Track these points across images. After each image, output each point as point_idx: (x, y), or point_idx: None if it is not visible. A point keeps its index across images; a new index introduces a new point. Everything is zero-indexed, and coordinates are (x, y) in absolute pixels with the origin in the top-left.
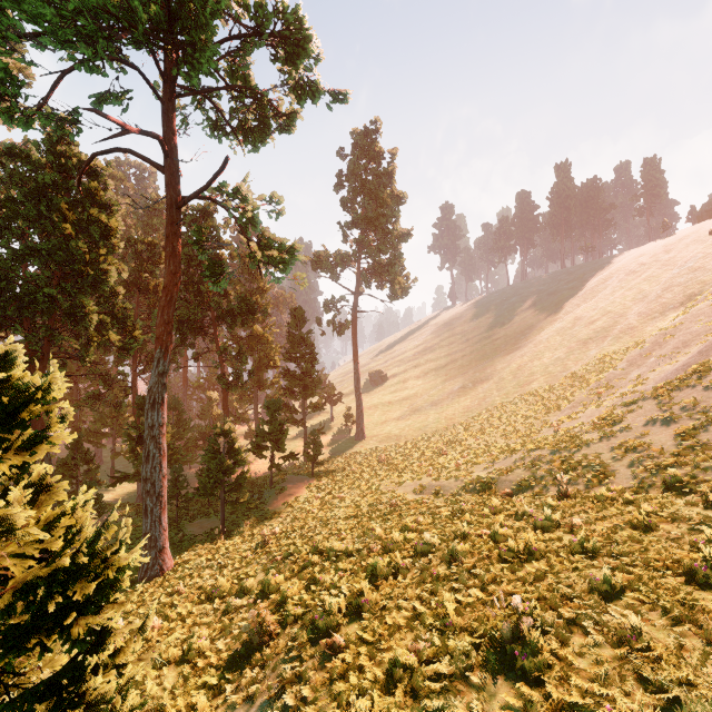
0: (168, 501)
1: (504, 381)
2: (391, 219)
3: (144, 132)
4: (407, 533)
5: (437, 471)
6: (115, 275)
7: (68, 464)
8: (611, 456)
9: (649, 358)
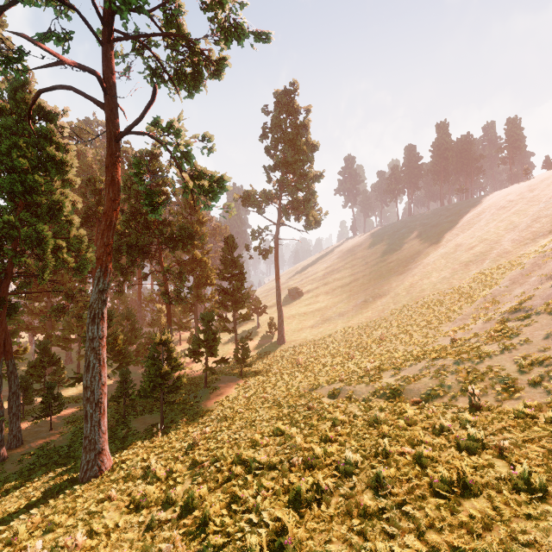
0: (116, 400)
1: (399, 296)
2: (306, 163)
3: (79, 66)
4: (327, 443)
5: (349, 375)
6: (68, 205)
7: (36, 366)
8: (517, 369)
9: (530, 277)
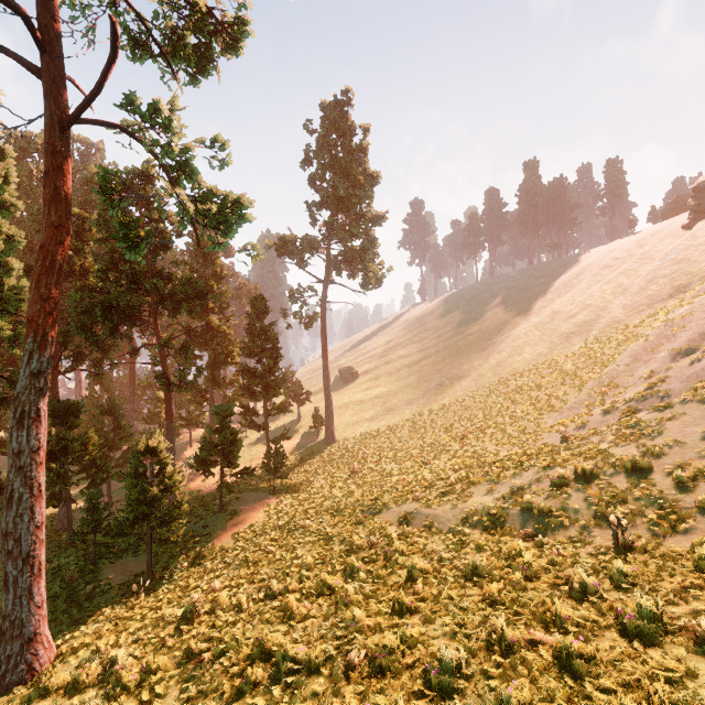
0: (80, 538)
1: (484, 377)
2: (363, 200)
3: None
4: (402, 615)
5: (425, 491)
6: None
7: None
8: (673, 484)
9: (657, 353)
